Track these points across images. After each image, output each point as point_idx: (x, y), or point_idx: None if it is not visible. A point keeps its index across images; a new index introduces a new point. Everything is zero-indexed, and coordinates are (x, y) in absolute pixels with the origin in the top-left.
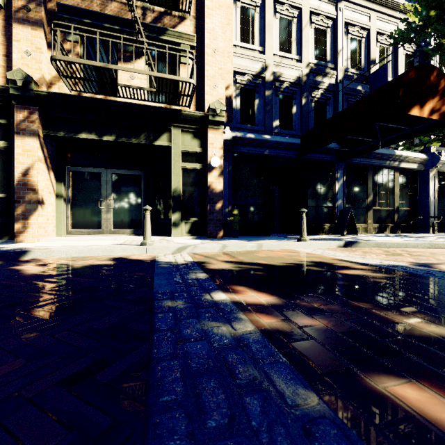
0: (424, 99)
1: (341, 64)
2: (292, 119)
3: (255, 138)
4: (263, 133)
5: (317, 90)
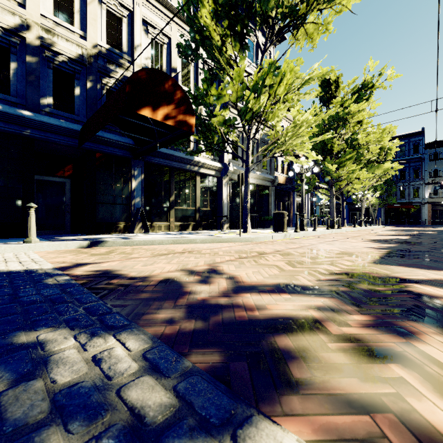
0: (158, 103)
1: (138, 60)
2: (74, 101)
3: (2, 109)
4: (25, 108)
5: (110, 78)
